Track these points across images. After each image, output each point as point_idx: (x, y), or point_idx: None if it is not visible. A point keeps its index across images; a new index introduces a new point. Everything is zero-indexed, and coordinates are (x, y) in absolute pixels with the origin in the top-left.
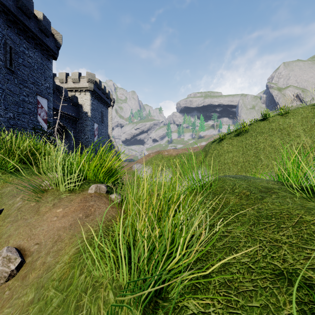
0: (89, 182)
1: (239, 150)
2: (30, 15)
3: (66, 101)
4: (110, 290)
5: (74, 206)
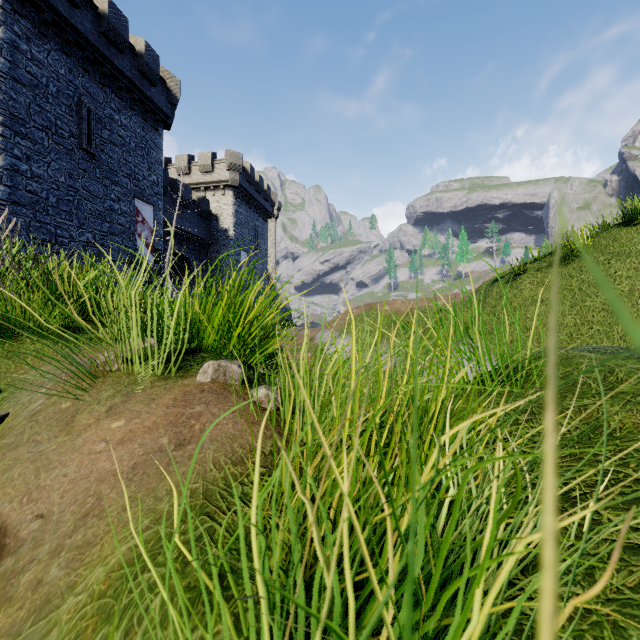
0: (206, 357)
1: (563, 298)
2: (122, 46)
3: (189, 209)
4: None
5: (155, 416)
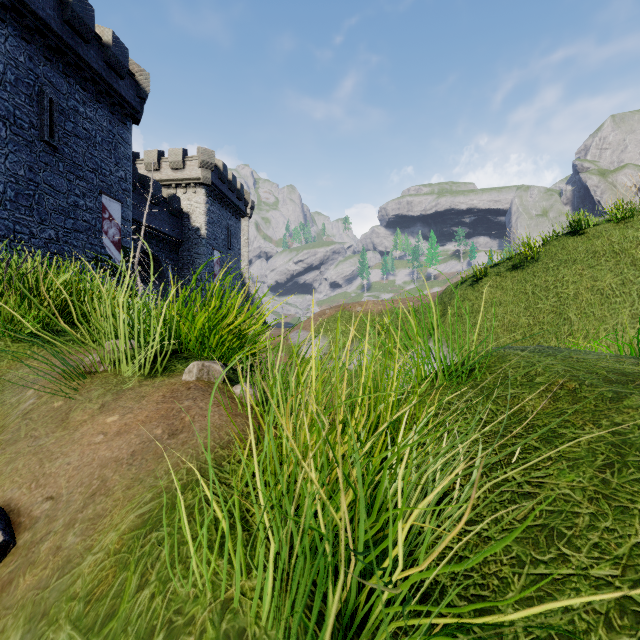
0: (188, 358)
1: (519, 301)
2: (87, 36)
3: (159, 207)
4: None
5: (147, 411)
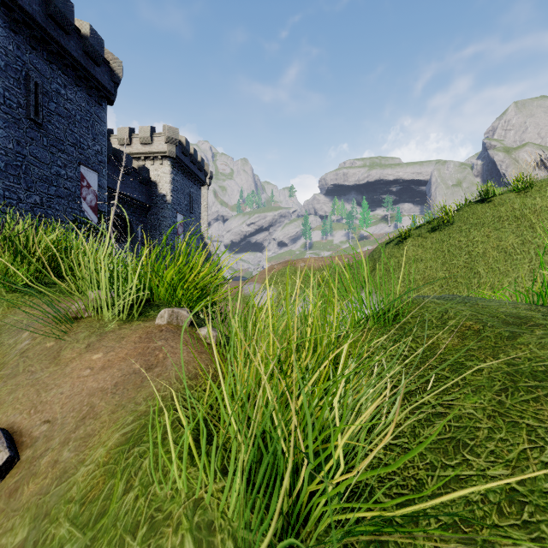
0: (160, 305)
1: (437, 258)
2: (68, 28)
3: (130, 176)
4: (186, 532)
5: (126, 350)
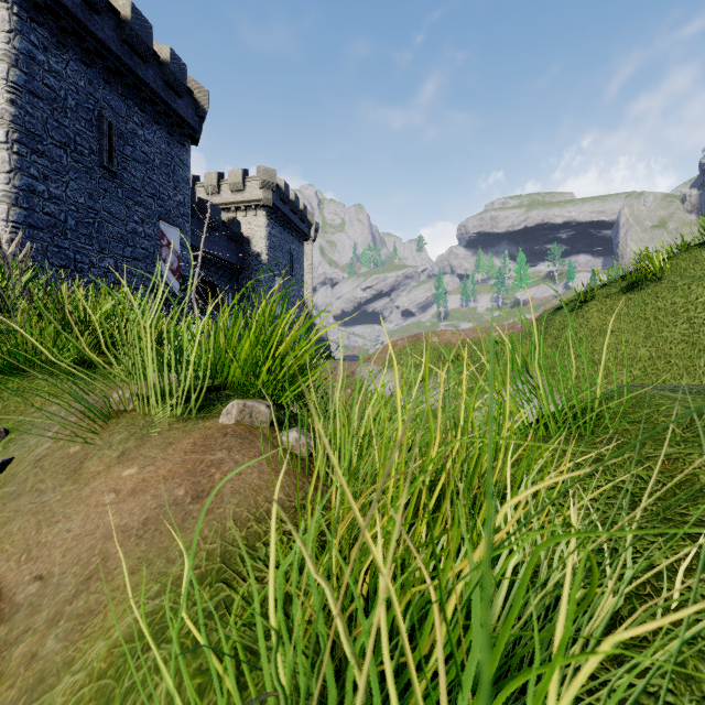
0: (231, 395)
1: (636, 328)
2: (146, 54)
3: (218, 232)
4: None
5: (171, 463)
